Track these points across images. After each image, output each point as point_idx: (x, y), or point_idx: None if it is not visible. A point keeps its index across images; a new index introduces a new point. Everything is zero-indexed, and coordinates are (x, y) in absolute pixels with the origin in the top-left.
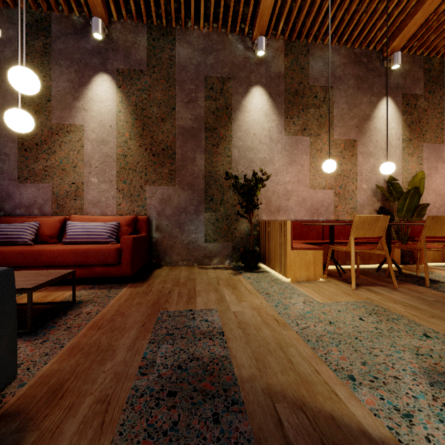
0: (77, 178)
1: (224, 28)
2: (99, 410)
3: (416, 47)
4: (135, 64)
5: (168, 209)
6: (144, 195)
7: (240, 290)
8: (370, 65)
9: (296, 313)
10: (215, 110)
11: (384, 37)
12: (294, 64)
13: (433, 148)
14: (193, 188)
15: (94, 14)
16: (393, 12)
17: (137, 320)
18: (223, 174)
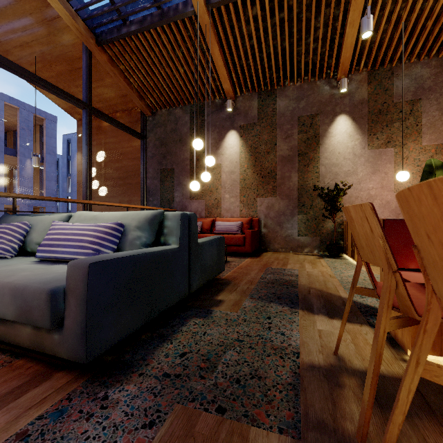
0: (218, 195)
1: (313, 78)
2: (249, 282)
3: None
4: (250, 120)
5: (272, 213)
6: (256, 204)
7: (316, 265)
8: None
9: (346, 275)
10: (306, 140)
11: None
12: (377, 88)
13: None
14: (289, 197)
15: (227, 97)
16: None
17: (257, 268)
18: (312, 186)
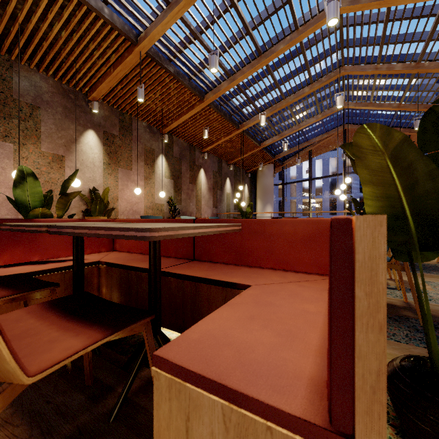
0: None
1: None
2: None
3: (112, 103)
4: None
5: None
6: None
7: None
8: (77, 102)
9: None
10: None
11: (86, 87)
12: None
13: (125, 172)
14: None
15: None
16: (88, 74)
17: None
18: None
